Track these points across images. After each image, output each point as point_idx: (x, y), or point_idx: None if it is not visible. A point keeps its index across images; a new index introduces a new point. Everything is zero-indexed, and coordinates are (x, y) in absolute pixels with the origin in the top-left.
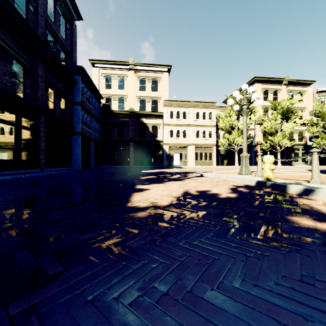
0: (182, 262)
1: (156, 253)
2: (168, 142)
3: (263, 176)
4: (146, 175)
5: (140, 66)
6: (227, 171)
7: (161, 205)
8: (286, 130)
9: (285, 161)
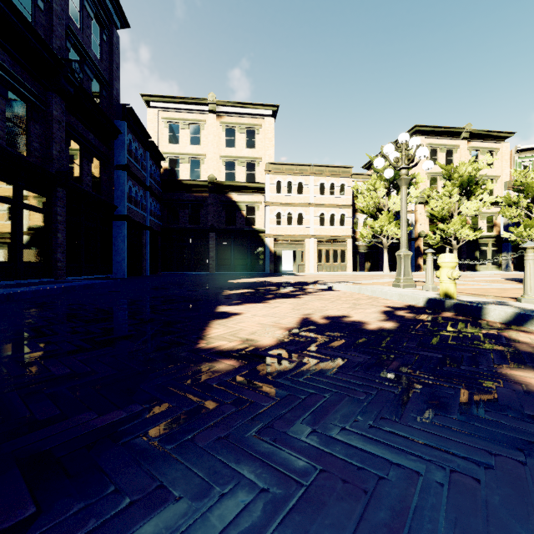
0: (307, 489)
1: (250, 464)
2: (273, 233)
3: (435, 290)
4: (237, 289)
5: (227, 106)
6: (373, 281)
7: (261, 344)
8: (466, 212)
9: (465, 264)
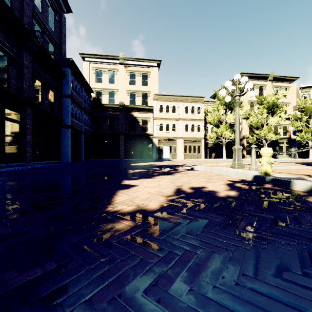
0: None
1: None
2: (158, 136)
3: (257, 170)
4: (136, 169)
5: (130, 61)
6: (217, 164)
7: (149, 208)
8: (271, 124)
9: None
